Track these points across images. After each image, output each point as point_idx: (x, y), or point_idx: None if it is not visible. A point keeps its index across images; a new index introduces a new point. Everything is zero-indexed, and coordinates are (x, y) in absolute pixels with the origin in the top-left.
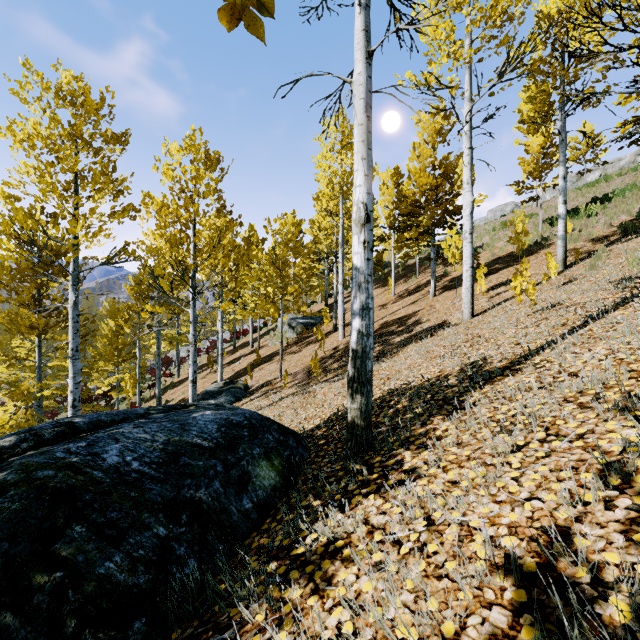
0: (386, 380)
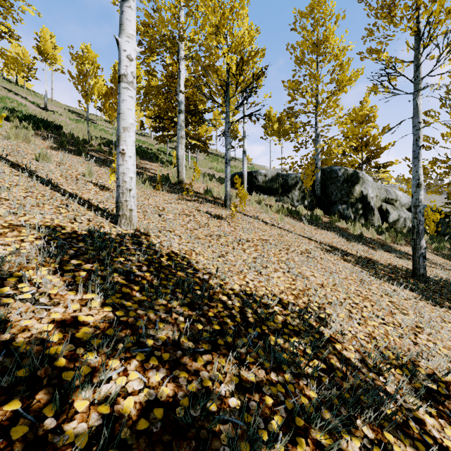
0: (367, 284)
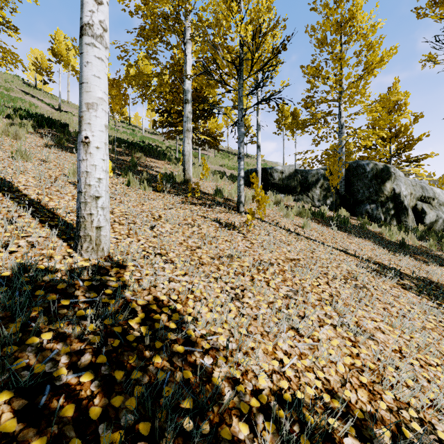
0: None
